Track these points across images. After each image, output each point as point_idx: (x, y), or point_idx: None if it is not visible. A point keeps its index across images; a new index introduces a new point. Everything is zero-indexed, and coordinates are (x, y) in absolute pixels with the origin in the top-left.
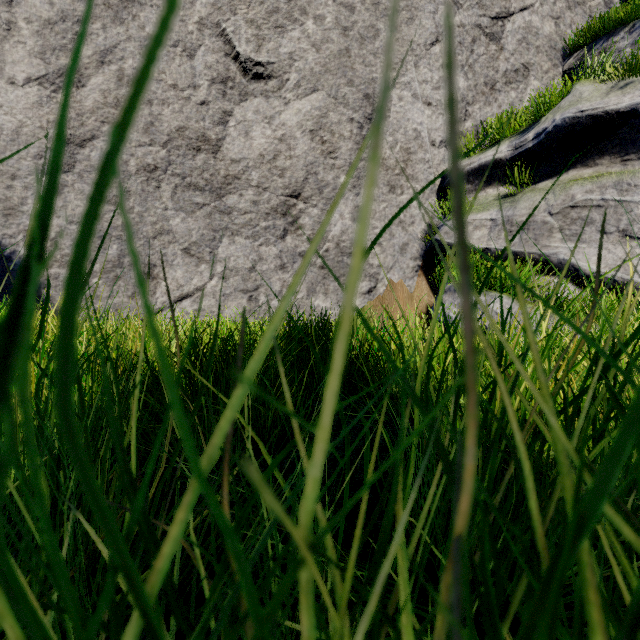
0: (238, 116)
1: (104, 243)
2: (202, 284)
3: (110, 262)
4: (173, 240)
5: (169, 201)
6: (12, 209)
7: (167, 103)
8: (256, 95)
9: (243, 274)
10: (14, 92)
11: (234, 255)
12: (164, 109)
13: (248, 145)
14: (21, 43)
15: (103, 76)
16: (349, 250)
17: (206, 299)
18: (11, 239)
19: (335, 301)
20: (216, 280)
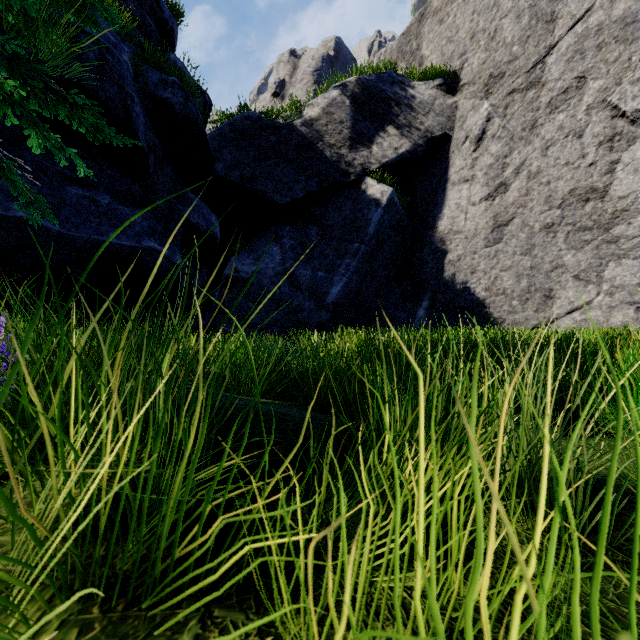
0: (625, 160)
1: (519, 280)
2: (589, 300)
3: (522, 291)
4: (565, 271)
5: (562, 244)
6: (474, 269)
7: (561, 177)
8: None
9: (629, 289)
10: (474, 209)
11: (620, 275)
12: (558, 182)
13: (637, 179)
14: (477, 183)
15: (518, 181)
16: None
17: (592, 311)
18: (474, 285)
19: None
20: (602, 296)
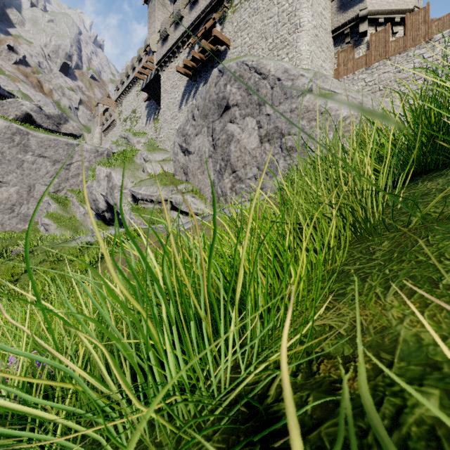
0: (0, 191)
1: None
2: None
3: None
4: None
5: None
6: None
7: None
8: (4, 186)
9: (0, 221)
10: None
11: None
12: None
13: (3, 196)
14: None
15: None
16: (27, 216)
17: None
18: None
19: (23, 226)
20: None
